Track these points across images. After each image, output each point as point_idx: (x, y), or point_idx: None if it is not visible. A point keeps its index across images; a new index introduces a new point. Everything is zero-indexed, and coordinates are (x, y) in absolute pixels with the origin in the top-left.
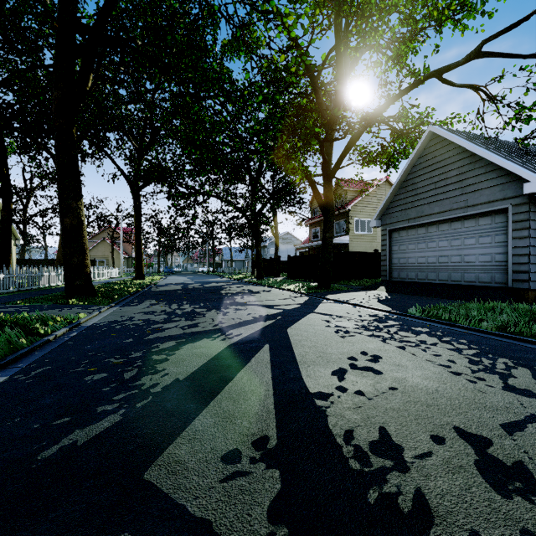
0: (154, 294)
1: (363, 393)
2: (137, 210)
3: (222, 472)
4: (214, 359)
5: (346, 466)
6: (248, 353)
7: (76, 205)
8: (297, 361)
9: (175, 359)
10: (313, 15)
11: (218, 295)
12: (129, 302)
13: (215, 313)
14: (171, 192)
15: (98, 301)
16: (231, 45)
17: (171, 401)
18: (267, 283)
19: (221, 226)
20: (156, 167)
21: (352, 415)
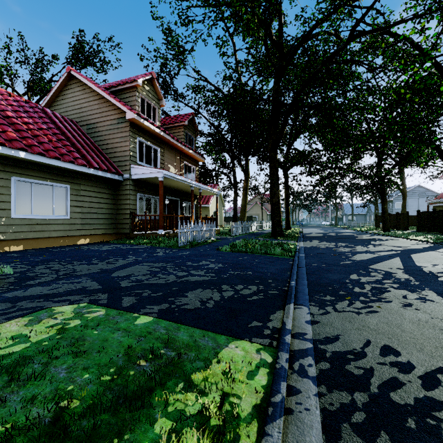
0: (312, 237)
1: (442, 268)
2: (286, 184)
3: (388, 269)
4: (373, 258)
5: (424, 272)
6: (388, 258)
7: (277, 192)
8: (414, 261)
9: (356, 256)
10: (442, 15)
11: (355, 240)
12: (304, 240)
13: (361, 247)
14: (310, 170)
15: (290, 239)
16: (359, 52)
17: (364, 262)
18: (394, 234)
19: (343, 186)
20: (301, 156)
21: (433, 269)
